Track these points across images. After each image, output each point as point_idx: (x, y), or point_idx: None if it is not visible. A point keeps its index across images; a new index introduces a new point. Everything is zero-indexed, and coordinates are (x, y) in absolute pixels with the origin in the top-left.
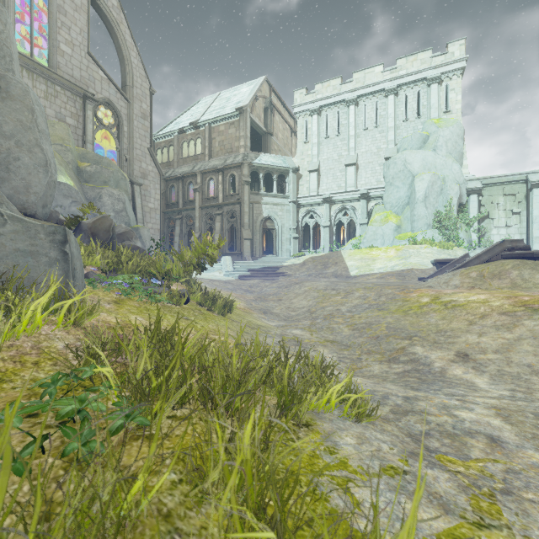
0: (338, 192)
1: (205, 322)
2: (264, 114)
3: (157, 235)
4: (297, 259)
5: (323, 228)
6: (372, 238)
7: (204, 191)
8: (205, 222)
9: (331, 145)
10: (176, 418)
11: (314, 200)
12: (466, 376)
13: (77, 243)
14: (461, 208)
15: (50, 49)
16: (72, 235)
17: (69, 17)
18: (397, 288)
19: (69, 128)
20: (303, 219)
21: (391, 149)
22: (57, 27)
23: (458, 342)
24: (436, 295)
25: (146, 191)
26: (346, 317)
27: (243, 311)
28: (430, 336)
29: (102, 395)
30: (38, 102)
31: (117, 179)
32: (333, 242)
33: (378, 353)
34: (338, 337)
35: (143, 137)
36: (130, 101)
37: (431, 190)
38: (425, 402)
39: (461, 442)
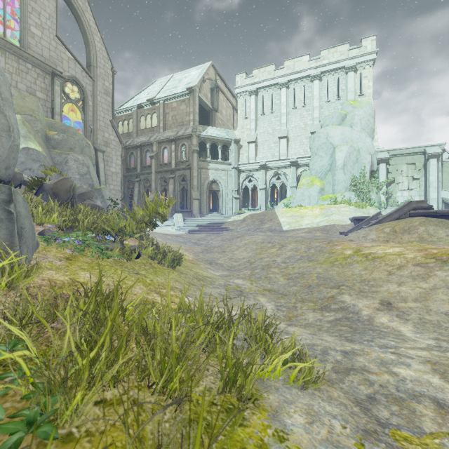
0: (272, 160)
1: (154, 276)
2: (211, 94)
3: (118, 195)
4: (238, 216)
5: (260, 190)
6: (300, 199)
7: (159, 158)
8: (160, 185)
9: (266, 121)
10: (105, 404)
11: (252, 167)
12: (392, 324)
13: (25, 203)
14: (373, 174)
15: (21, 31)
16: (19, 194)
17: (39, 3)
18: (323, 241)
19: (39, 101)
20: (243, 182)
21: (315, 125)
22: (28, 12)
23: (381, 291)
24: (357, 248)
25: (109, 157)
26: (281, 268)
27: (191, 262)
28: (356, 285)
29: (5, 390)
30: (2, 72)
31: (82, 146)
32: (268, 202)
33: (311, 301)
34: (275, 286)
35: (106, 111)
36: (94, 79)
37: (349, 159)
38: (363, 357)
39: (409, 409)
